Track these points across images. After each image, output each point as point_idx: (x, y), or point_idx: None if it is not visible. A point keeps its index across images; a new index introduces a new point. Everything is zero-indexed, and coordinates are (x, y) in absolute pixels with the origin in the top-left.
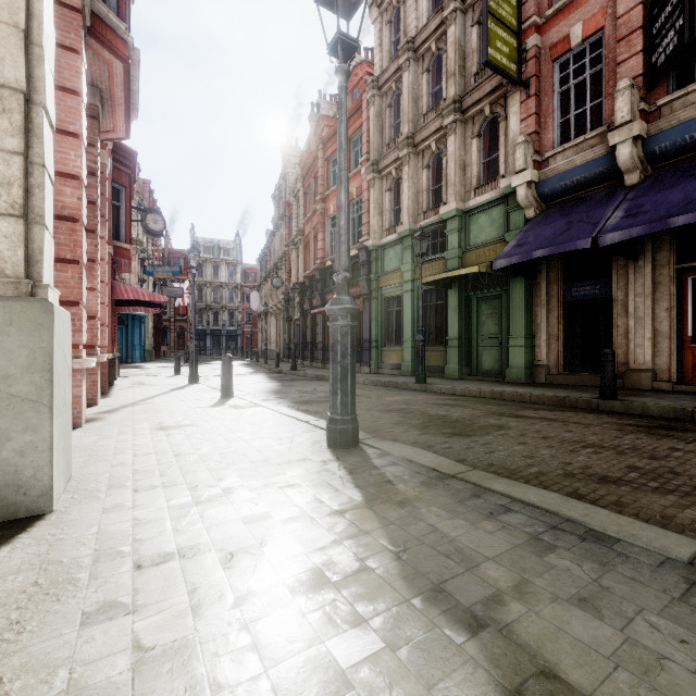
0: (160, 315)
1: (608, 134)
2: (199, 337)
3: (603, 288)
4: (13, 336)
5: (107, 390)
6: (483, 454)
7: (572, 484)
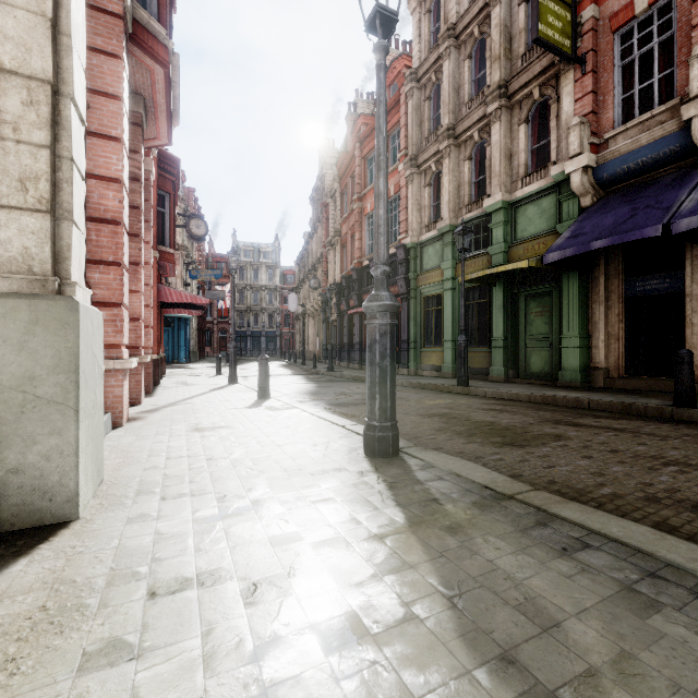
0: (204, 318)
1: (681, 107)
2: (240, 338)
3: (673, 282)
4: (39, 336)
5: (151, 390)
6: (541, 468)
7: (658, 511)
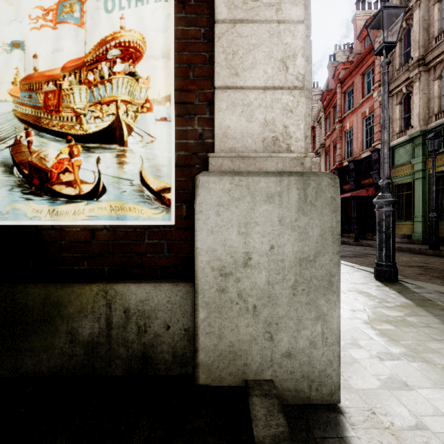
0: None
1: None
2: None
3: None
4: None
5: None
6: None
7: None
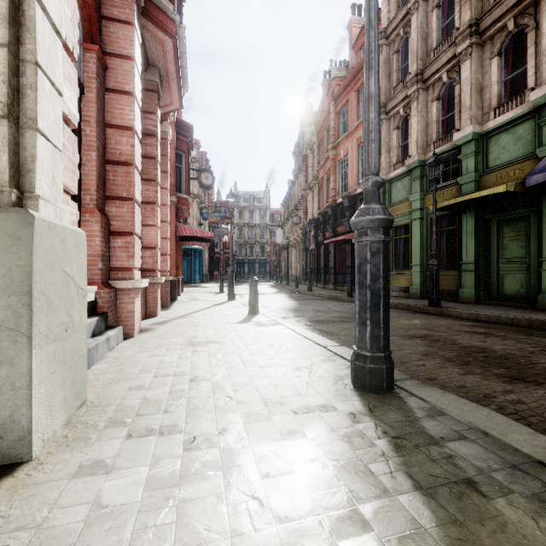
0: (213, 249)
1: None
2: (239, 265)
3: None
4: None
5: (169, 304)
6: None
7: None
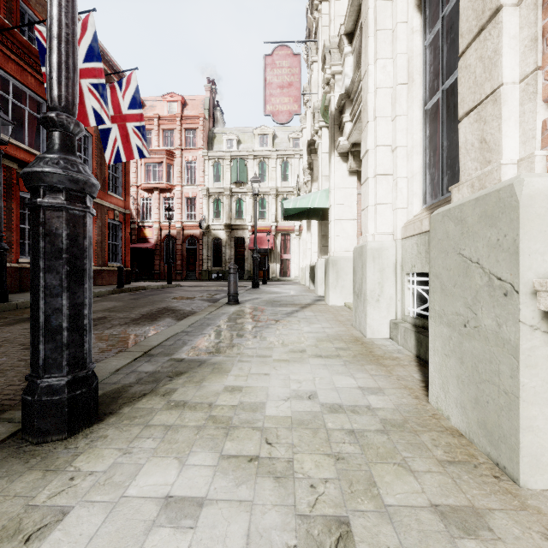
0: None
1: None
2: None
3: None
4: None
5: None
6: None
7: None
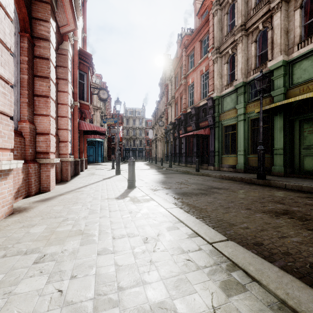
0: (110, 142)
1: None
2: (127, 151)
3: None
4: None
5: (69, 179)
6: None
7: None
